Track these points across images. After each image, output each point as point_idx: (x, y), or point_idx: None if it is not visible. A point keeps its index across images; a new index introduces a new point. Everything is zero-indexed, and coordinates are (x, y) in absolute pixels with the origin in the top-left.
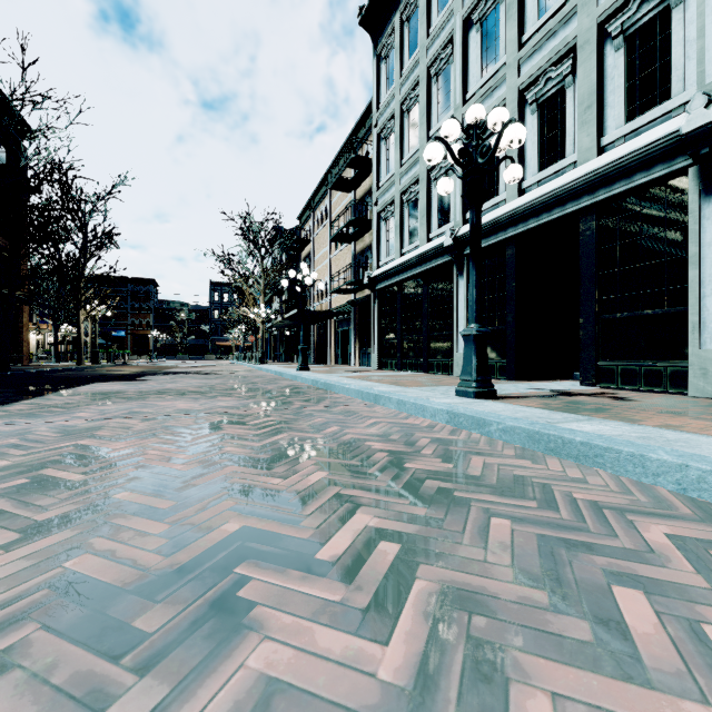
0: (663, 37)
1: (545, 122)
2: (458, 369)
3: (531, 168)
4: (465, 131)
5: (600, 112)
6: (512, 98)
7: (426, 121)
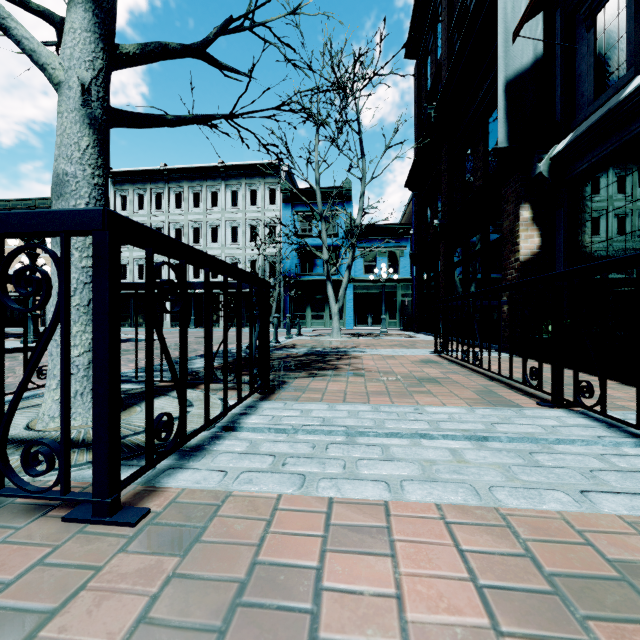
0: None
1: (195, 268)
2: (167, 326)
3: (191, 277)
4: None
5: None
6: None
7: None
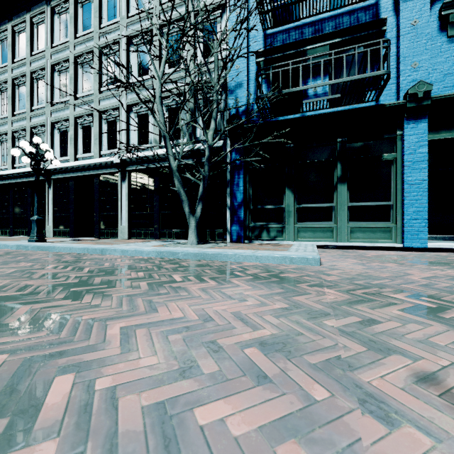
0: (116, 128)
1: (85, 135)
2: (49, 234)
3: (80, 150)
4: (32, 146)
5: (100, 142)
6: (72, 118)
7: (30, 100)
